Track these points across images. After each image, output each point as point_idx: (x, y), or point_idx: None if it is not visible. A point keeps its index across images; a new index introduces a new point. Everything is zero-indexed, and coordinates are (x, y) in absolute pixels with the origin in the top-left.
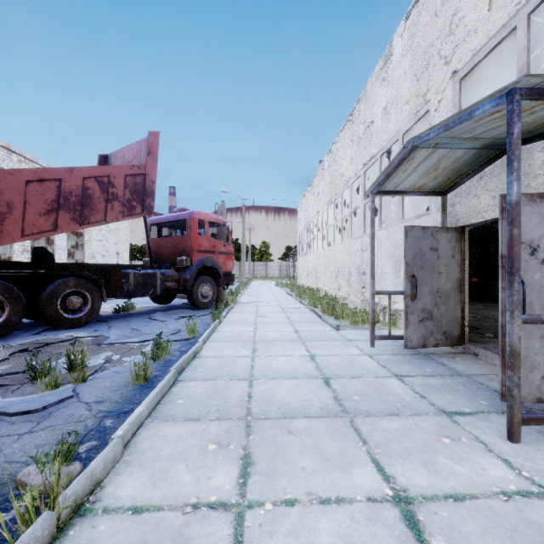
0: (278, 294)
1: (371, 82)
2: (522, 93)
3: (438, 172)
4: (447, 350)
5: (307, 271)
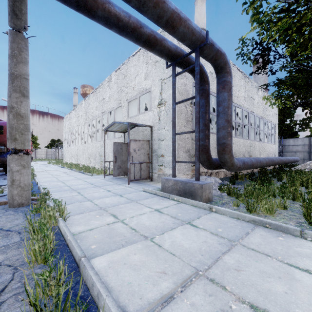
0: (54, 167)
1: (104, 83)
2: (130, 123)
3: (122, 128)
4: (125, 177)
5: (71, 155)
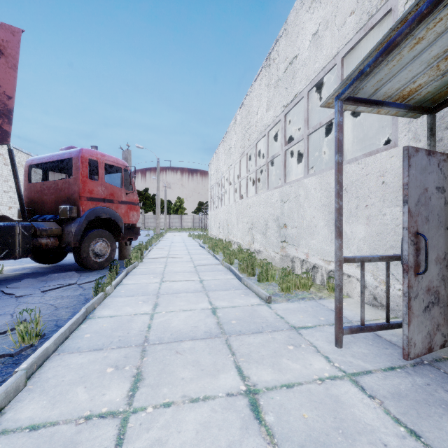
0: (190, 246)
1: (294, 12)
2: None
3: None
4: None
5: (218, 223)
